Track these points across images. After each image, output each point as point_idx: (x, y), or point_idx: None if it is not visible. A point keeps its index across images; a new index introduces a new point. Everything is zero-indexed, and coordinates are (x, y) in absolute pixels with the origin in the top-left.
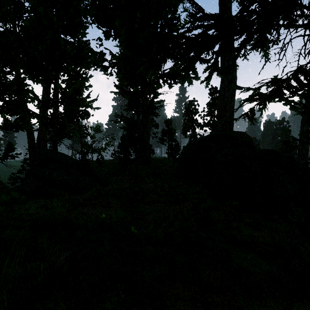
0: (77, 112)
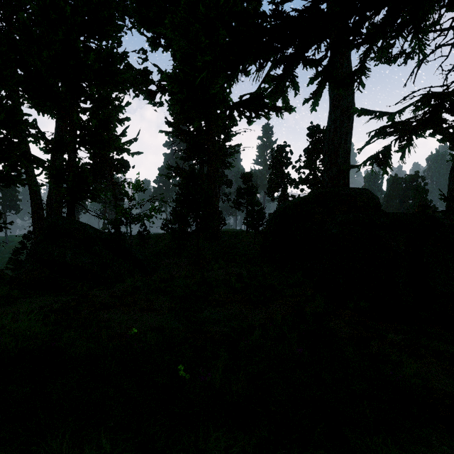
0: (110, 161)
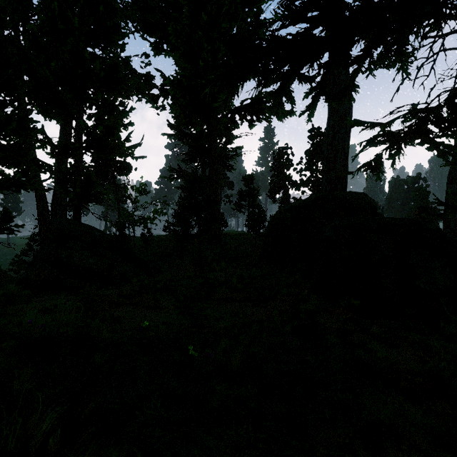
0: (113, 164)
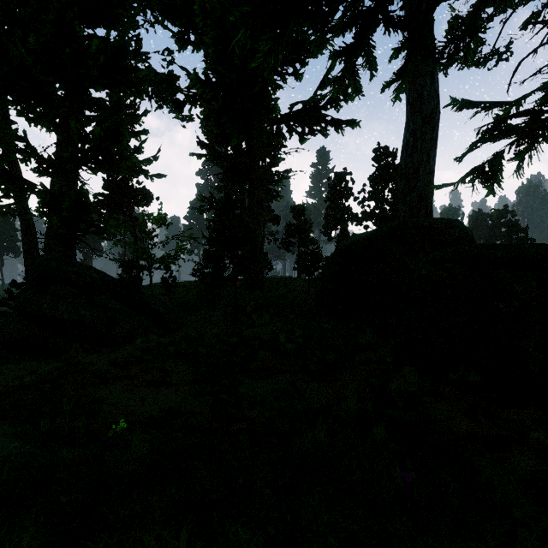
0: (129, 191)
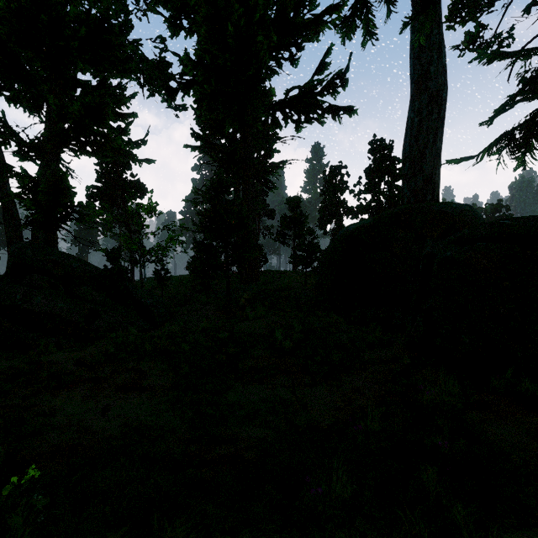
0: (122, 184)
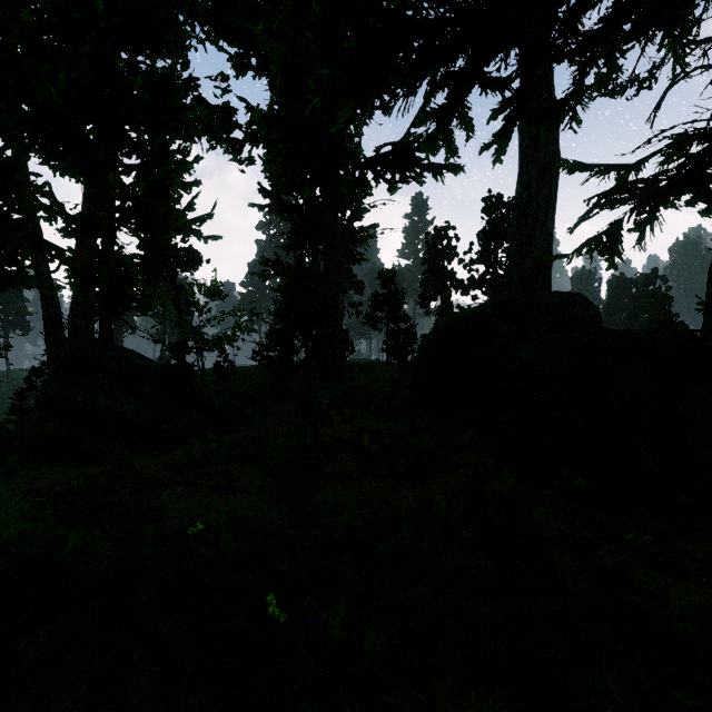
0: (171, 252)
